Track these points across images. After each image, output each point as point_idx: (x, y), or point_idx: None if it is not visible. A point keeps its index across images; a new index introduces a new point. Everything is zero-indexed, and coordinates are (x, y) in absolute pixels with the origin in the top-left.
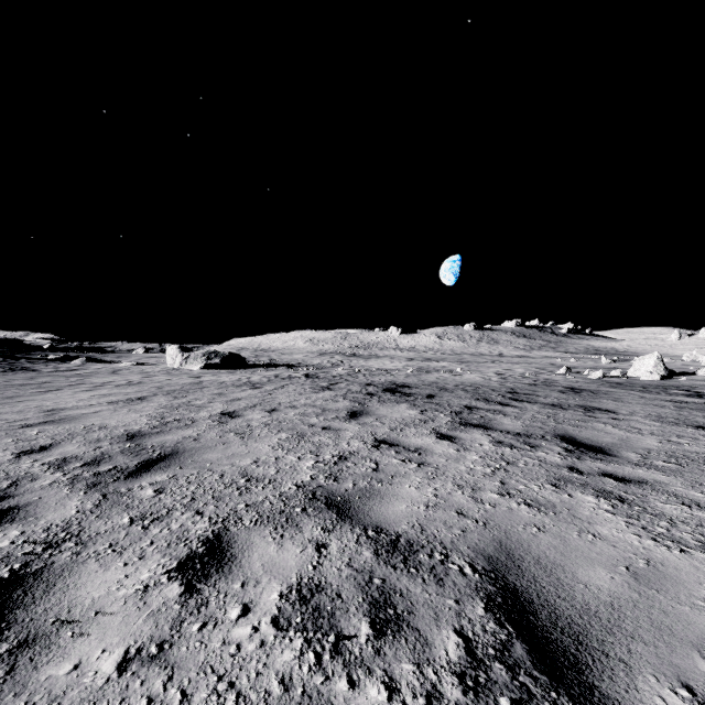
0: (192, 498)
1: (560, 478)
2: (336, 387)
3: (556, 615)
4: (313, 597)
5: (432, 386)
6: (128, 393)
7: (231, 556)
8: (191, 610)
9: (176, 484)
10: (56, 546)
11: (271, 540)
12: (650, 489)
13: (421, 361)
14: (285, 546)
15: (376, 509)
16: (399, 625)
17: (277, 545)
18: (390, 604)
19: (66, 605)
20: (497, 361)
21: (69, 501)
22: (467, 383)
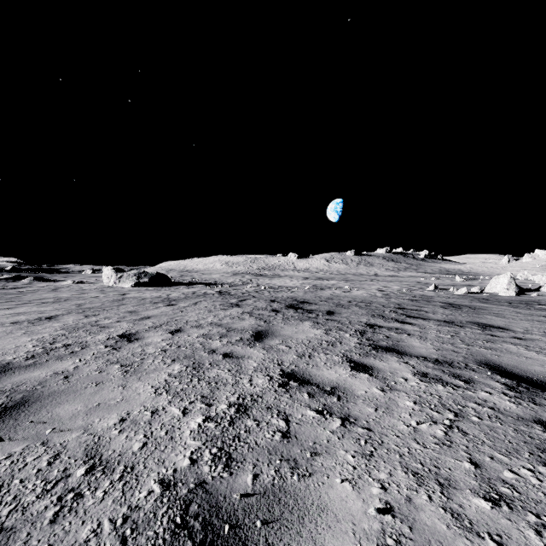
0: None
1: (545, 448)
2: (244, 303)
3: None
4: None
5: (328, 302)
6: (43, 312)
7: None
8: None
9: None
10: None
11: None
12: None
13: (314, 280)
14: None
15: None
16: None
17: None
18: None
19: None
20: (375, 280)
21: None
22: (358, 299)
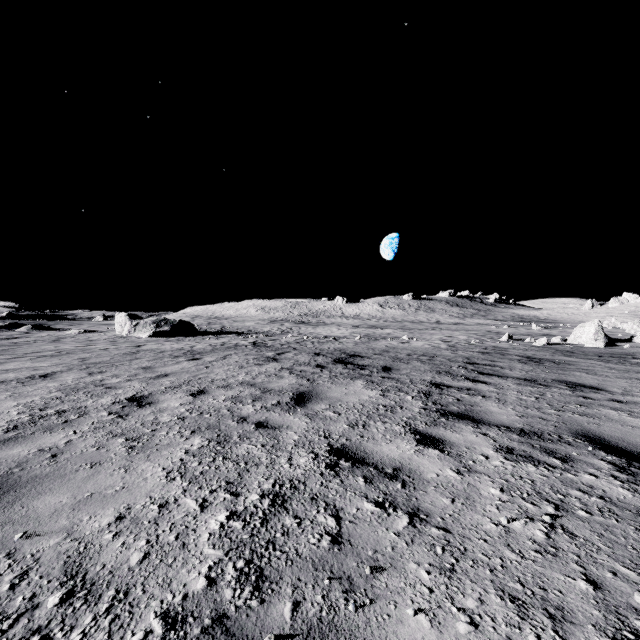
0: None
1: None
2: (283, 357)
3: None
4: None
5: (384, 355)
6: (38, 368)
7: None
8: None
9: None
10: None
11: None
12: None
13: (366, 328)
14: None
15: None
16: None
17: None
18: None
19: None
20: (437, 328)
21: None
22: (419, 352)
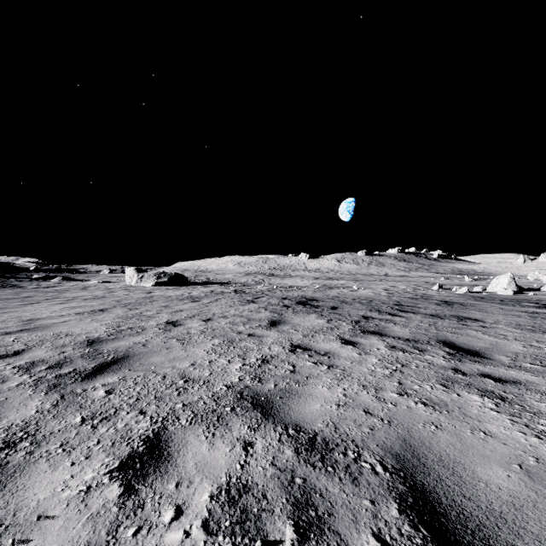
0: (137, 398)
1: (447, 379)
2: (259, 300)
3: (465, 516)
4: (241, 498)
5: (334, 299)
6: (92, 306)
7: (168, 455)
8: (127, 513)
9: (125, 385)
10: (13, 446)
11: (204, 439)
12: (524, 389)
13: (325, 280)
14: (216, 445)
15: (294, 408)
16: (321, 528)
17: (208, 444)
18: (311, 505)
19: (12, 508)
20: (384, 280)
21: (31, 402)
22: (362, 297)
